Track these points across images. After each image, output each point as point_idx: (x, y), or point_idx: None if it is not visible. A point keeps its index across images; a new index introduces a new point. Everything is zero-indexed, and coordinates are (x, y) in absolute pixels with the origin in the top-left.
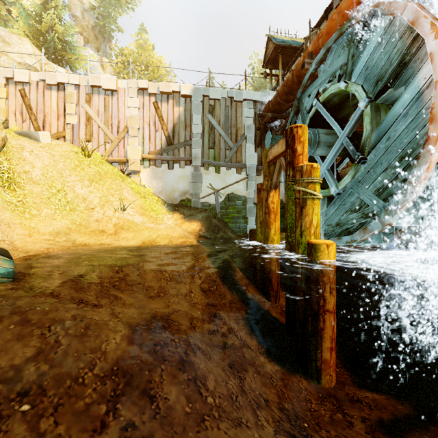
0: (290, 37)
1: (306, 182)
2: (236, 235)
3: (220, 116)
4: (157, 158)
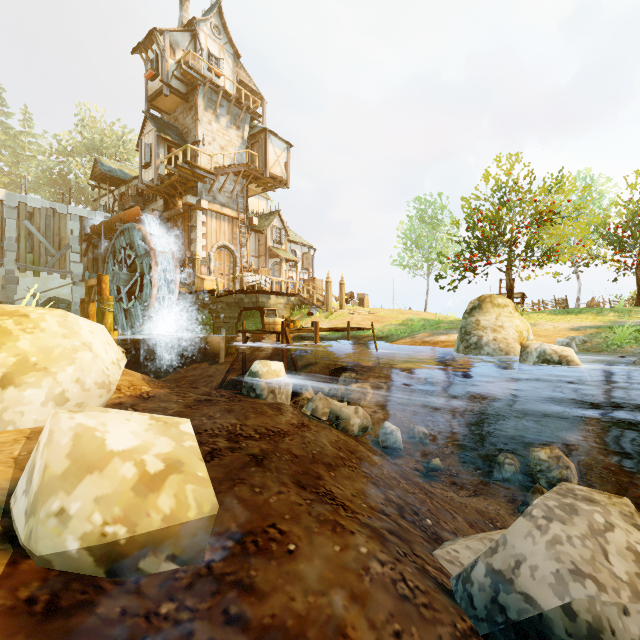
0: (119, 165)
1: (106, 304)
2: None
3: (41, 223)
4: None
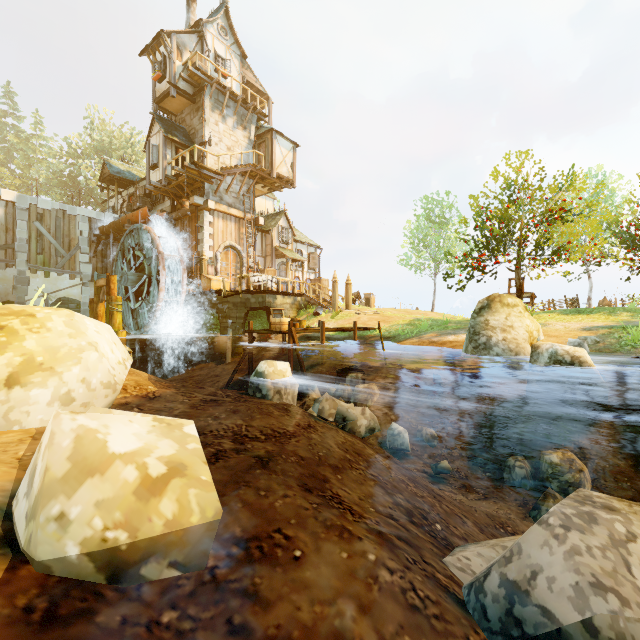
0: (127, 166)
1: (114, 304)
2: None
3: (51, 225)
4: None
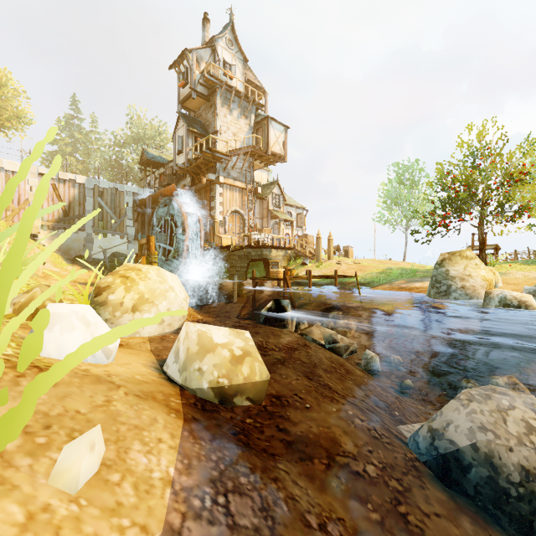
0: (159, 152)
1: (153, 257)
2: None
3: (108, 199)
4: (56, 225)
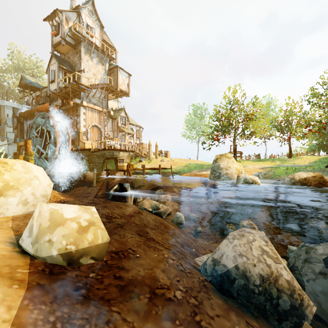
0: (35, 80)
1: (29, 155)
2: None
3: None
4: None
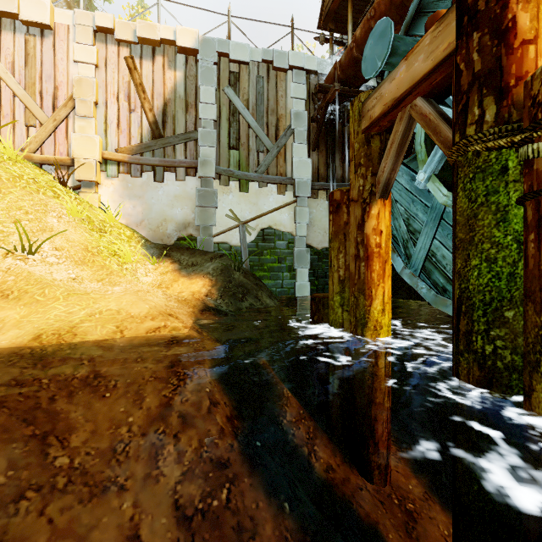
0: None
1: None
2: (277, 300)
3: (249, 92)
4: (133, 160)
